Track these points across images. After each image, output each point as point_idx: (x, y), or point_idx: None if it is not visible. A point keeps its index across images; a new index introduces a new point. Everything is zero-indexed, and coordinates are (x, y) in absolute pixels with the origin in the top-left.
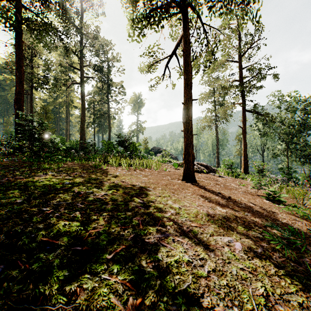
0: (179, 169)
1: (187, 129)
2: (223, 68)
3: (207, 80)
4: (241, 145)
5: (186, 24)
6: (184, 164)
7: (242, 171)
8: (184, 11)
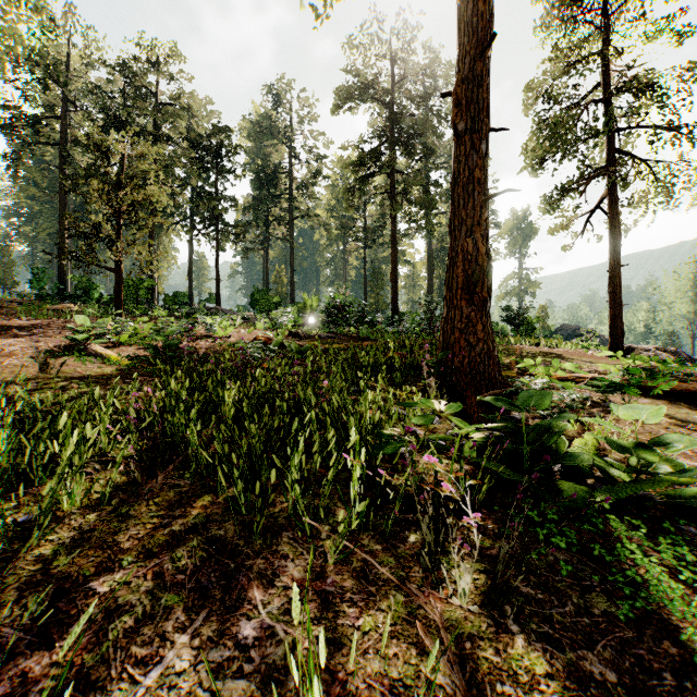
0: None
1: (613, 299)
2: None
3: None
4: None
5: (612, 182)
6: (610, 339)
7: None
8: (608, 171)
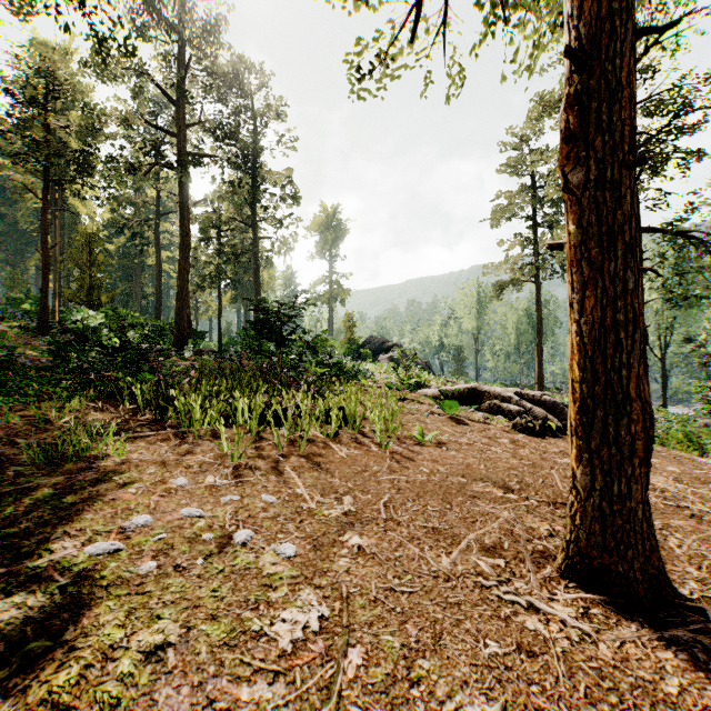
0: (465, 423)
1: (604, 225)
2: None
3: (512, 161)
4: None
5: None
6: (584, 470)
7: None
8: None
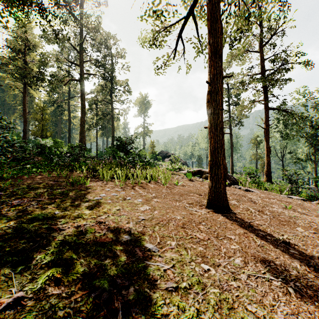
0: (194, 181)
1: (215, 123)
2: (241, 60)
3: None
4: (257, 149)
5: None
6: (211, 182)
7: (265, 180)
8: None
